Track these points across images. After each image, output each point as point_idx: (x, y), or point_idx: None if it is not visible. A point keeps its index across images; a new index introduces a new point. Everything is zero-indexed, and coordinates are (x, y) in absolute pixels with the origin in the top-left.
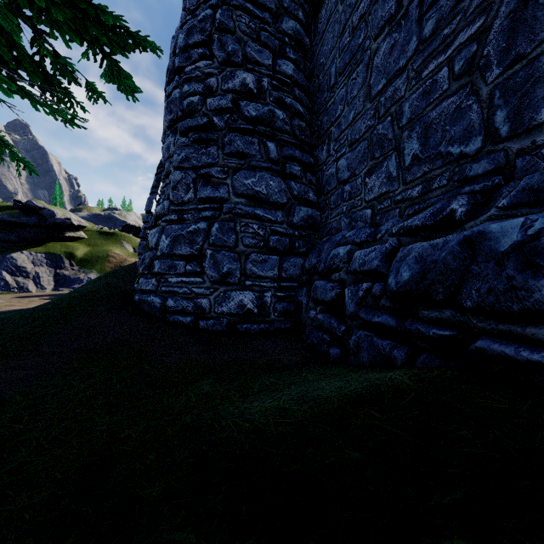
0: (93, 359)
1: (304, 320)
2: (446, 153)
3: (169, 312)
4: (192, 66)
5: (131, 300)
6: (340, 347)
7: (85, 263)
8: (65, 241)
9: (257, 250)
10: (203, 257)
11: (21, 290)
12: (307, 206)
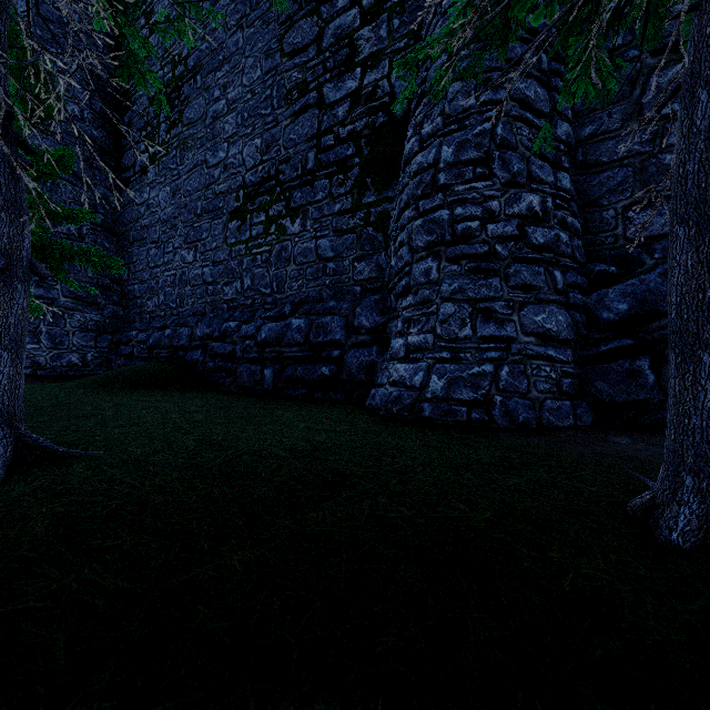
0: None
1: (114, 367)
2: (170, 304)
3: None
4: None
5: None
6: None
7: None
8: None
9: (80, 330)
10: (40, 333)
11: None
12: (114, 305)
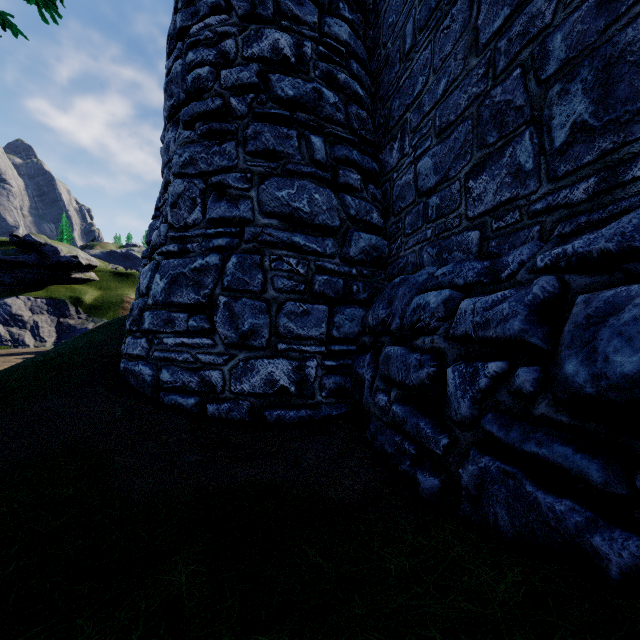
0: (14, 482)
1: (368, 406)
2: None
3: (164, 389)
4: (200, 25)
5: (114, 368)
6: (438, 474)
7: (95, 311)
8: (72, 284)
9: (295, 296)
10: (214, 308)
11: (16, 343)
12: (369, 233)
